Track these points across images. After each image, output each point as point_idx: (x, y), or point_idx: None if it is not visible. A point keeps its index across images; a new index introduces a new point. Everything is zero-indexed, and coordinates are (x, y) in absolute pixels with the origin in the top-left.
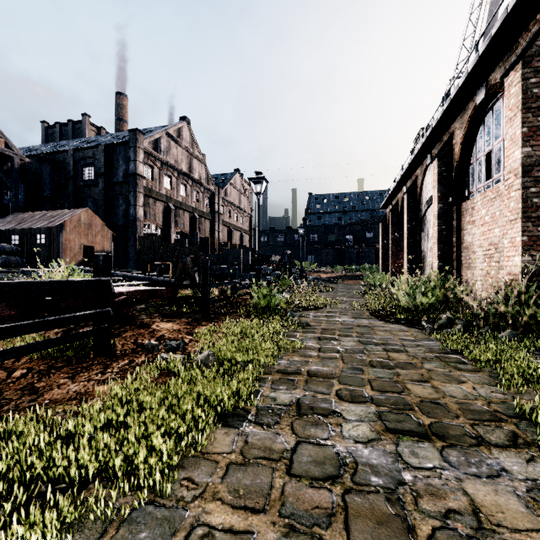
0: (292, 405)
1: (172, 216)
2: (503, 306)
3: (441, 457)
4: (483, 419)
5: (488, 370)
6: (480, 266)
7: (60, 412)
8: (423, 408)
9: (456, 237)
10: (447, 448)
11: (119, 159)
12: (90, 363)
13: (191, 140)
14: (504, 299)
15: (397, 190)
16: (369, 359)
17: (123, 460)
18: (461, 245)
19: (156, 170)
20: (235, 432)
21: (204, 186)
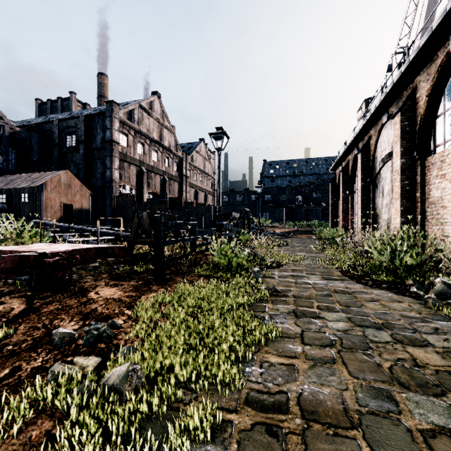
0: None
1: (145, 178)
2: None
3: None
4: None
5: None
6: None
7: None
8: None
9: (420, 192)
10: None
11: (97, 128)
12: None
13: (161, 112)
14: None
15: (348, 151)
16: (387, 365)
17: None
18: (425, 200)
19: (130, 137)
20: None
21: (173, 152)
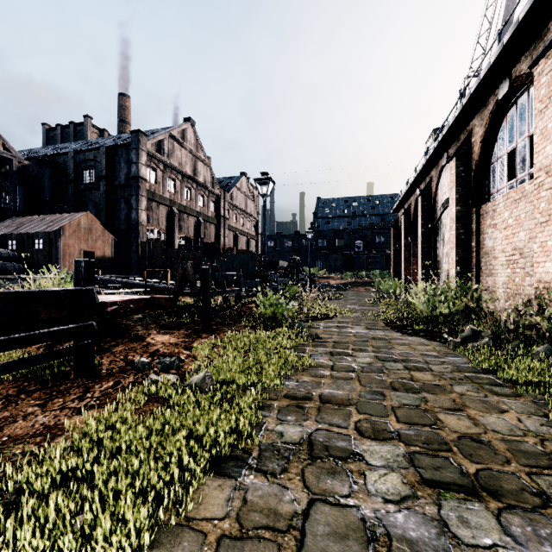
0: (302, 443)
1: (176, 220)
2: (538, 318)
3: (500, 527)
4: (541, 466)
5: (531, 395)
6: (502, 272)
7: (17, 454)
8: (463, 449)
9: (475, 242)
10: (505, 512)
11: (121, 162)
12: (69, 385)
13: (195, 142)
14: (538, 310)
15: (410, 192)
16: (390, 380)
17: (82, 530)
18: (480, 250)
19: (159, 172)
20: (232, 484)
21: (209, 189)
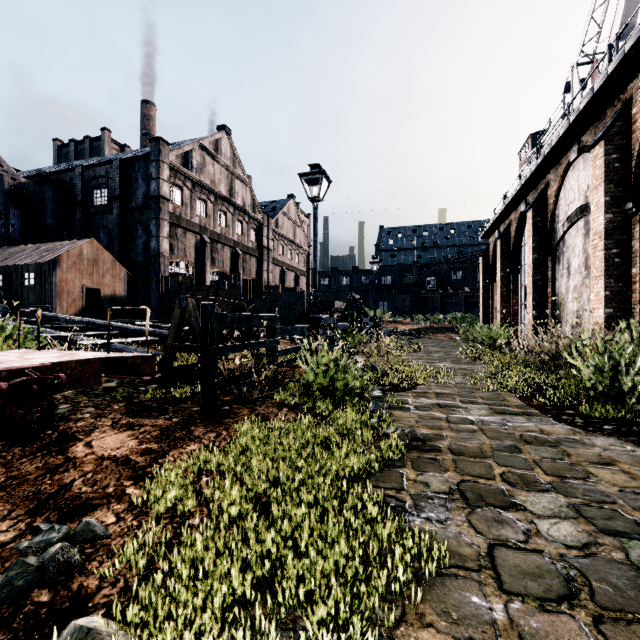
0: None
1: (207, 251)
2: None
3: None
4: None
5: None
6: None
7: None
8: None
9: (638, 266)
10: None
11: (138, 178)
12: None
13: (232, 156)
14: None
15: (511, 208)
16: None
17: None
18: None
19: (186, 192)
20: None
21: (249, 214)
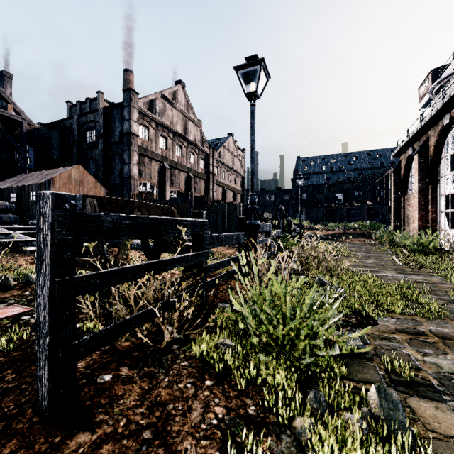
0: None
1: (167, 175)
2: None
3: None
4: None
5: None
6: None
7: None
8: None
9: None
10: None
11: (116, 120)
12: None
13: (186, 103)
14: None
15: (430, 124)
16: None
17: None
18: None
19: (151, 130)
20: None
21: (199, 147)
